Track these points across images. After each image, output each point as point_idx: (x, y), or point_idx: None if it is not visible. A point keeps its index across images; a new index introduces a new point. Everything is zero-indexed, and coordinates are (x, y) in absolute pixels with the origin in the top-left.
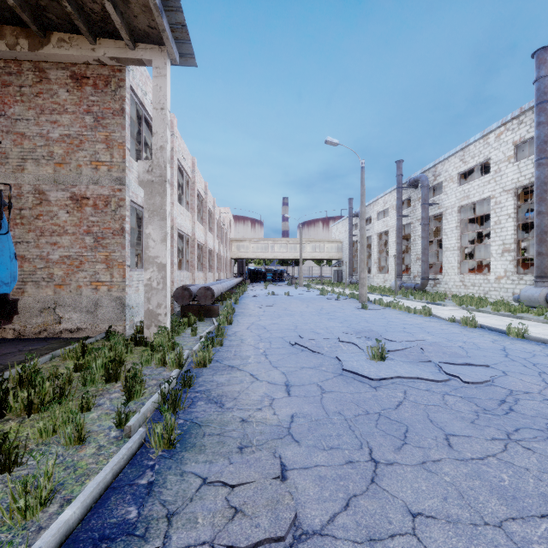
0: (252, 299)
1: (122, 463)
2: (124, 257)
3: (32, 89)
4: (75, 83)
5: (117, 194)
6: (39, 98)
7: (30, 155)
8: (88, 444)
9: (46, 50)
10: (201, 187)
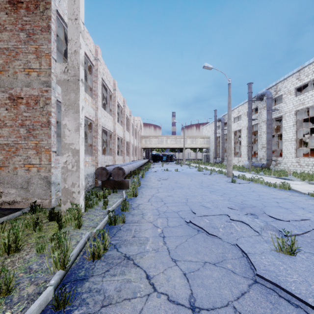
0: (153, 173)
1: None
2: (50, 144)
3: None
4: (12, 7)
5: (44, 94)
6: None
7: None
8: None
9: None
10: (121, 101)
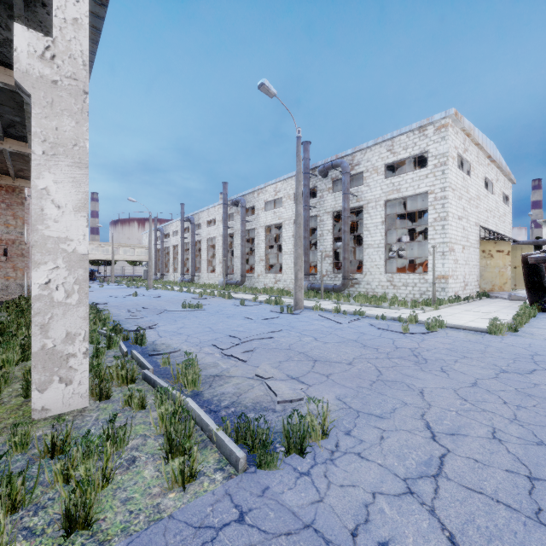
0: None
1: None
2: (24, 266)
3: None
4: None
5: (20, 239)
6: None
7: None
8: None
9: None
10: None
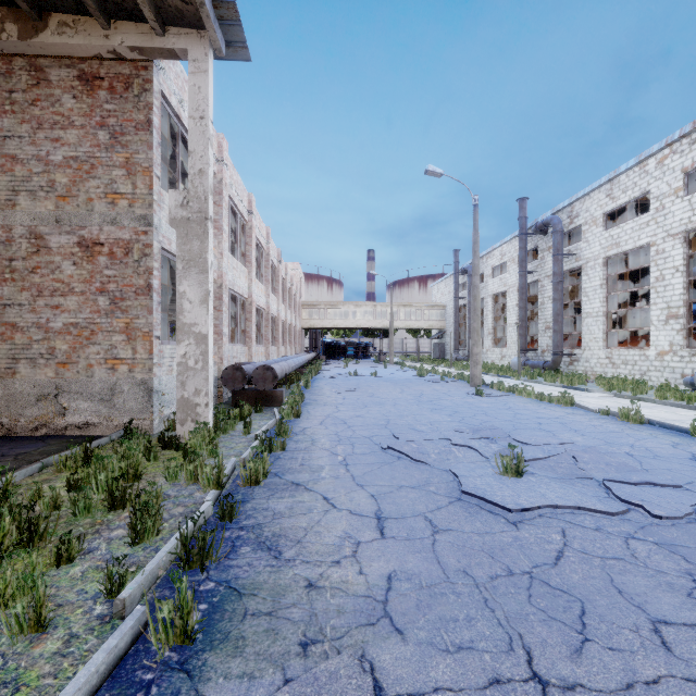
0: (328, 381)
1: (96, 681)
2: (151, 325)
3: (27, 95)
4: (85, 86)
5: (142, 239)
6: (36, 108)
7: (23, 185)
8: (52, 632)
9: (42, 39)
10: (261, 235)
